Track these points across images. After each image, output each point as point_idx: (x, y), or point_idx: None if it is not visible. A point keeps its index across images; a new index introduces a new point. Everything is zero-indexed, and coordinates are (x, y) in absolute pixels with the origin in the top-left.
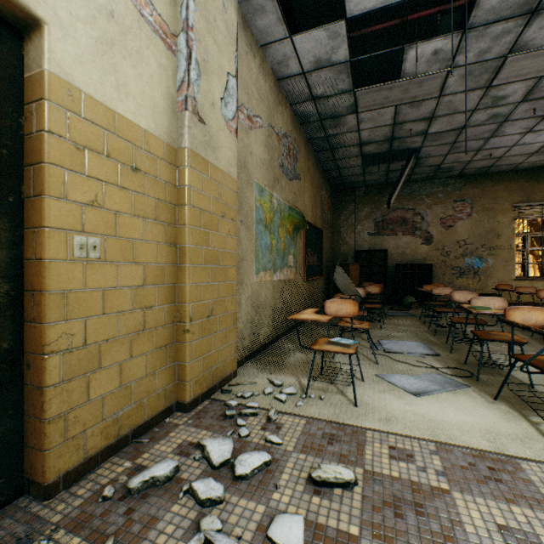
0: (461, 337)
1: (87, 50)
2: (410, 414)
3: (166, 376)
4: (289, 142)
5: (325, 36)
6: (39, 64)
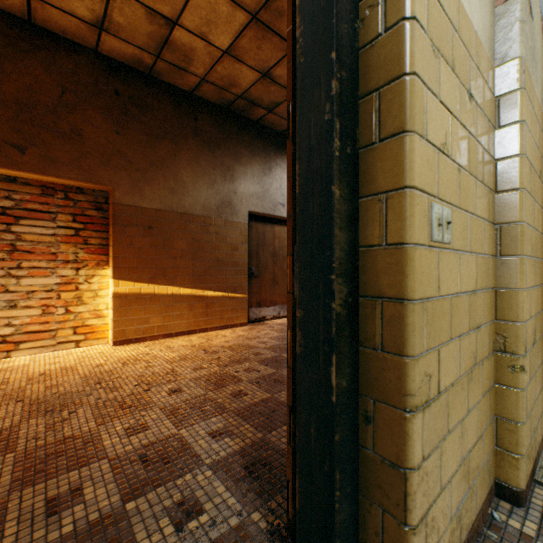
0: None
1: None
2: None
3: (487, 438)
4: None
5: None
6: None
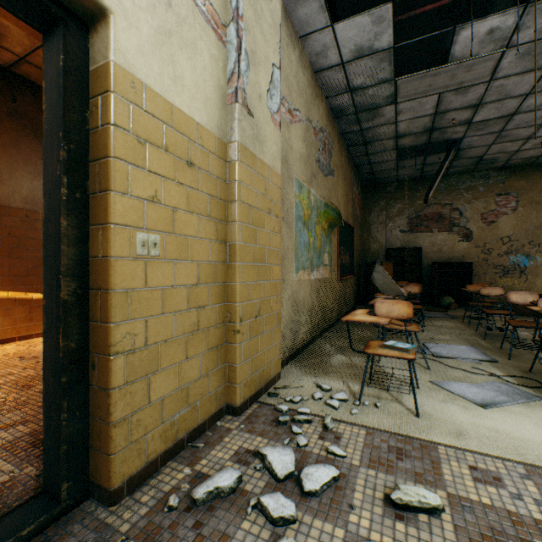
0: (516, 342)
1: (148, 41)
2: (482, 428)
3: (217, 377)
4: (324, 136)
5: (369, 21)
6: (105, 55)
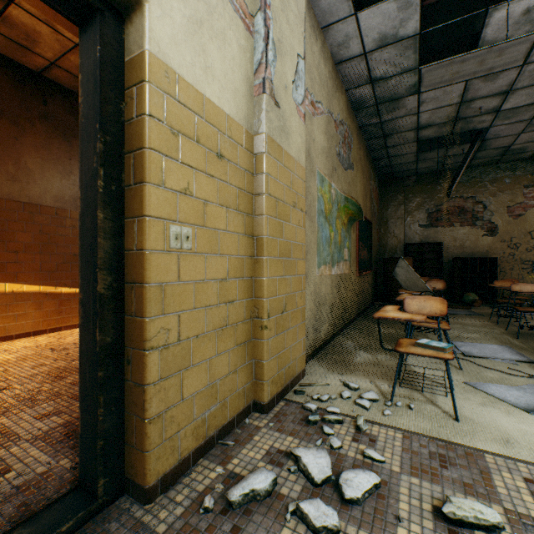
0: None
1: (181, 30)
2: (532, 436)
3: (244, 374)
4: (344, 129)
5: (395, 7)
6: (140, 45)
